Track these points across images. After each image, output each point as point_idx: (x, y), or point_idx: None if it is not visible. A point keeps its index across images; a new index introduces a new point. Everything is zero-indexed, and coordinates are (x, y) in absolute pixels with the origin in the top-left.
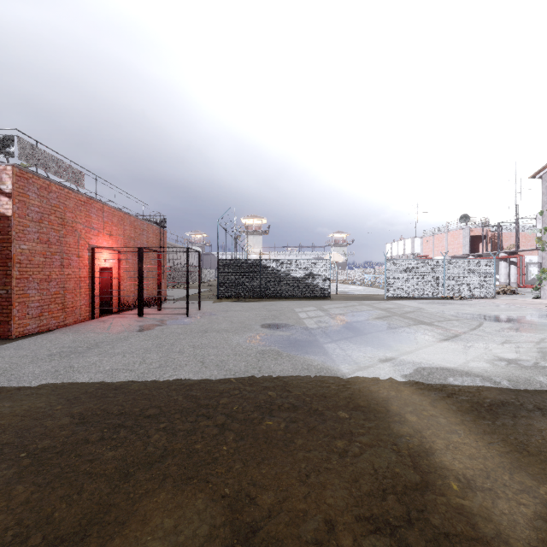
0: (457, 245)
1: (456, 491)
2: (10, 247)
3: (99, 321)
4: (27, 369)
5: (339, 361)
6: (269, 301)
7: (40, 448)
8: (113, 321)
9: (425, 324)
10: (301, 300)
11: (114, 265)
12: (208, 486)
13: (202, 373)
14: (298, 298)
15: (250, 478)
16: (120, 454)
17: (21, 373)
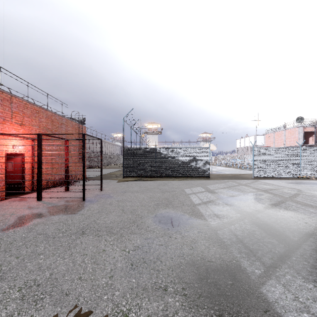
0: (293, 139)
1: None
2: None
3: None
4: None
5: None
6: (162, 180)
7: None
8: (3, 208)
9: None
10: (187, 179)
11: (27, 151)
12: None
13: None
14: (185, 178)
15: None
16: None
17: None
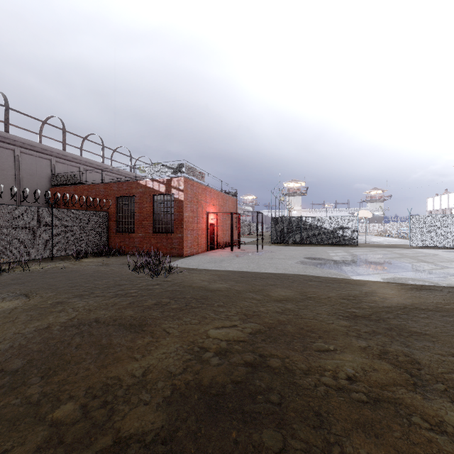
0: None
1: (376, 298)
2: (183, 214)
3: (213, 252)
4: (206, 265)
5: (348, 272)
6: (308, 246)
7: (235, 280)
8: (219, 252)
9: (425, 262)
10: (333, 246)
11: (215, 222)
12: (291, 289)
13: (278, 271)
14: (331, 245)
15: (304, 290)
16: (260, 283)
17: (205, 266)
